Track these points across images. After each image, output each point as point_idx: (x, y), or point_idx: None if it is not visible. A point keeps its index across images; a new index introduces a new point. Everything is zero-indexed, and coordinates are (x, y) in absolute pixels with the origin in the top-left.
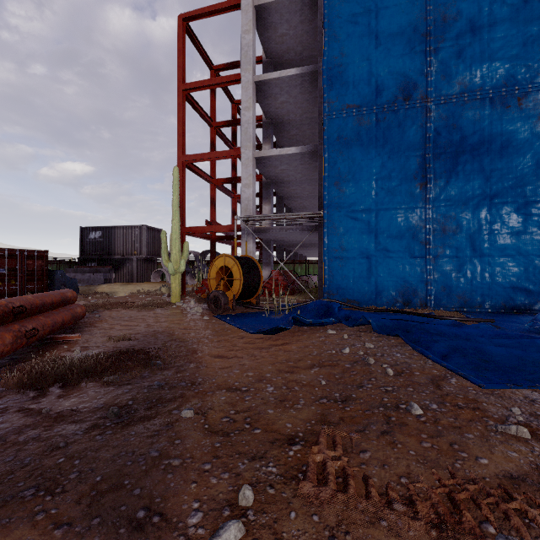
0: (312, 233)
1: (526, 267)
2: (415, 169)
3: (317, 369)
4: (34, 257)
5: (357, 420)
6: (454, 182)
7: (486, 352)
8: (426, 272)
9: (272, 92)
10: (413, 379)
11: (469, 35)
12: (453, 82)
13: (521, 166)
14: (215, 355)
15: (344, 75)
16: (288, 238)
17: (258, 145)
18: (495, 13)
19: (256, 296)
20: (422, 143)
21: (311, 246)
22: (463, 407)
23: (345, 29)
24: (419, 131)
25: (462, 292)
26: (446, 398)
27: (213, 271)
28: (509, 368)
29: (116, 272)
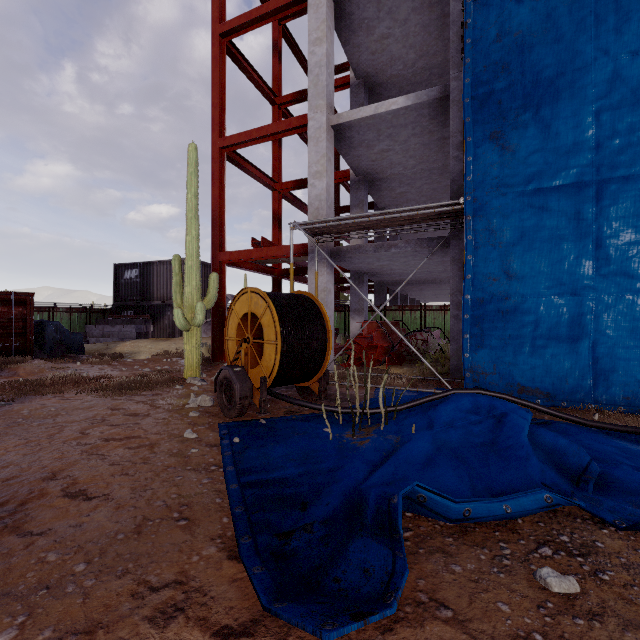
0: (436, 253)
1: None
2: None
3: None
4: (10, 302)
5: None
6: None
7: None
8: None
9: (363, 16)
10: None
11: None
12: None
13: None
14: None
15: None
16: (391, 267)
17: None
18: None
19: (320, 377)
20: None
21: (430, 284)
22: None
23: None
24: None
25: None
26: None
27: (231, 323)
28: None
29: (154, 324)
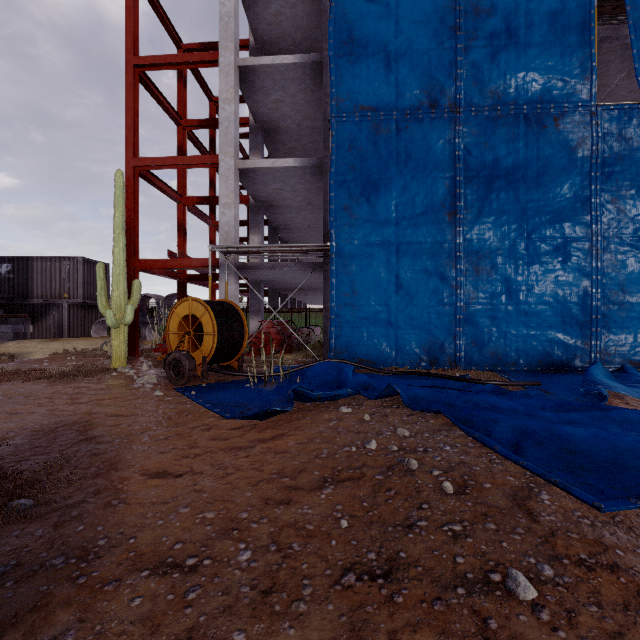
0: (315, 272)
1: (564, 316)
2: (443, 194)
3: (331, 491)
4: None
5: (424, 639)
6: (487, 213)
7: (560, 435)
8: (455, 322)
9: (262, 85)
10: (487, 499)
11: (504, 36)
12: (486, 90)
13: (559, 198)
14: (152, 471)
15: (357, 66)
16: (283, 279)
17: (245, 158)
18: (532, 14)
19: (239, 357)
20: (451, 163)
21: (313, 291)
22: (594, 567)
23: (358, 6)
24: (448, 147)
25: (496, 347)
26: (556, 544)
27: (173, 322)
28: (603, 463)
29: (34, 324)
